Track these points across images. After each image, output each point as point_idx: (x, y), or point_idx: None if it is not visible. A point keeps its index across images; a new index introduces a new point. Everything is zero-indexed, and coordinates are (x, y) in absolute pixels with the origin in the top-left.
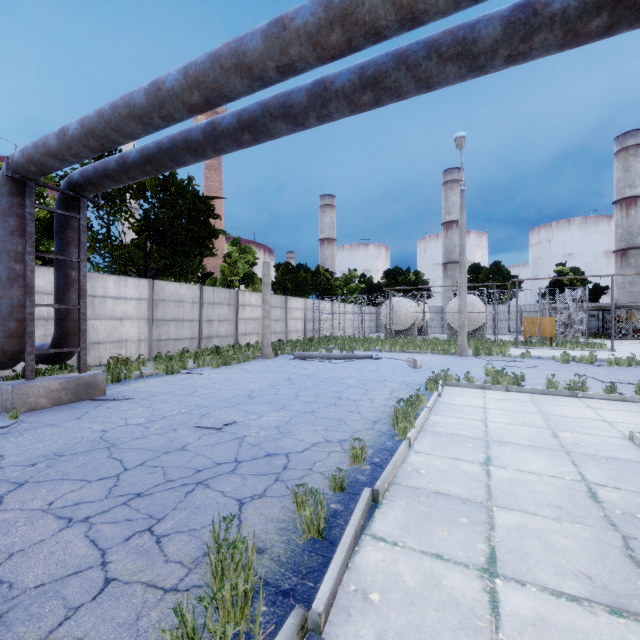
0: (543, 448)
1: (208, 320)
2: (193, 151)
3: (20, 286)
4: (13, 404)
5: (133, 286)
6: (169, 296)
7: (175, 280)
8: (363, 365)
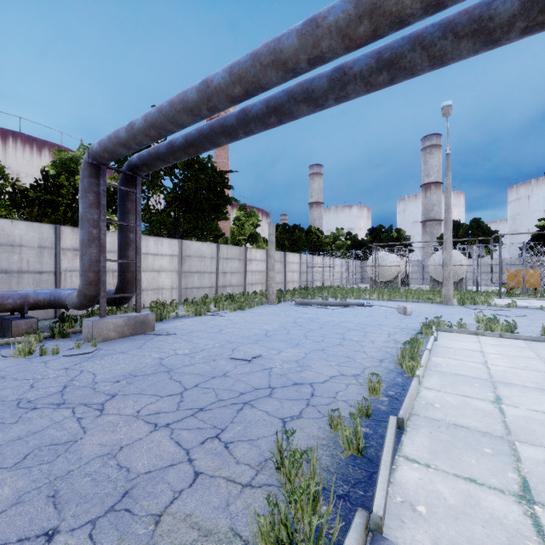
0: None
1: (223, 272)
2: (227, 134)
3: (96, 246)
4: (93, 335)
5: (167, 245)
6: (194, 253)
7: (197, 240)
8: (357, 311)
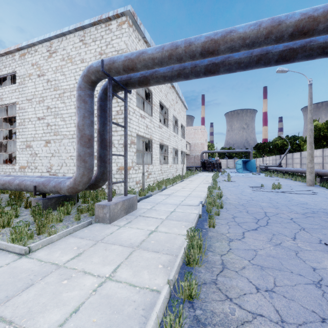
0: (110, 242)
1: None
2: None
3: None
4: None
5: None
6: None
7: None
8: None
